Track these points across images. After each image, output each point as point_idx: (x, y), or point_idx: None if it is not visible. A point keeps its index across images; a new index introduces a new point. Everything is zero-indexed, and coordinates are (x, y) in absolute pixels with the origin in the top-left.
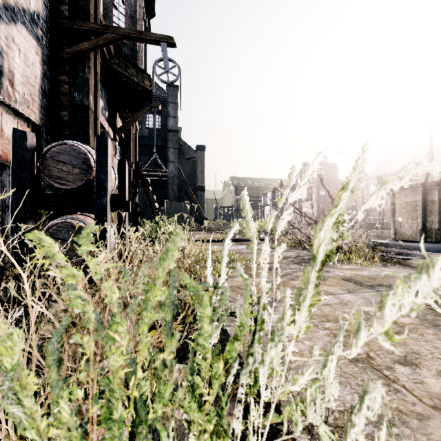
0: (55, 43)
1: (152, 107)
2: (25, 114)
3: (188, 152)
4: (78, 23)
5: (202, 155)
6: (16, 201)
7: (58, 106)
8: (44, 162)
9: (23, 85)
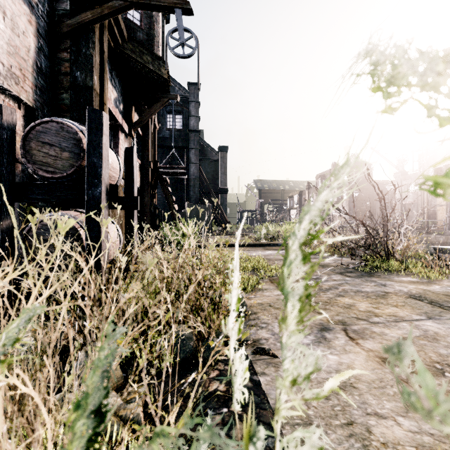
0: (55, 15)
1: (170, 98)
2: (13, 92)
3: (210, 154)
4: None
5: (224, 156)
6: None
7: (58, 88)
8: (27, 144)
9: (10, 56)
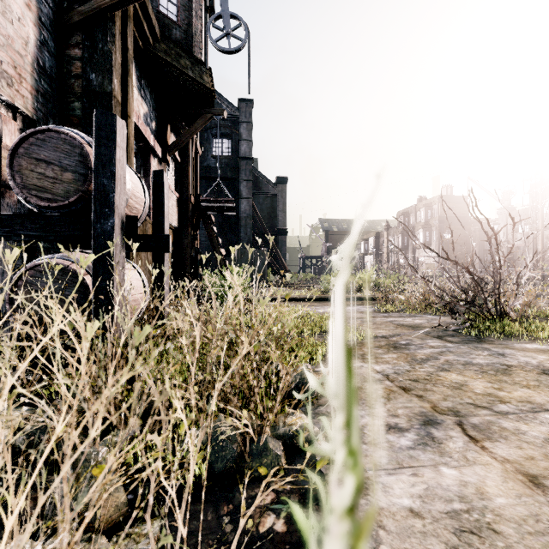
0: (63, 0)
1: (214, 114)
2: (4, 96)
3: (266, 186)
4: None
5: (283, 189)
6: None
7: (68, 95)
8: (16, 162)
9: None
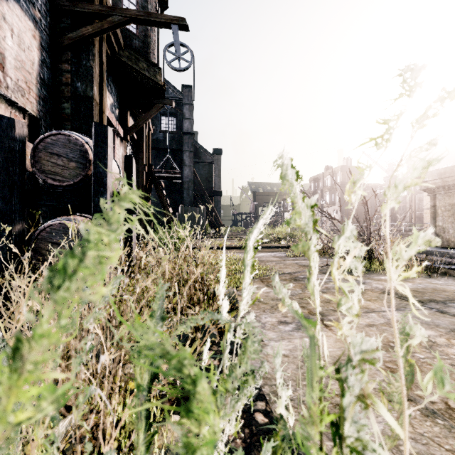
0: (56, 28)
1: (165, 104)
2: (20, 103)
3: (204, 156)
4: (81, 5)
5: (218, 159)
6: (3, 199)
7: (60, 97)
8: (36, 155)
9: (17, 70)
